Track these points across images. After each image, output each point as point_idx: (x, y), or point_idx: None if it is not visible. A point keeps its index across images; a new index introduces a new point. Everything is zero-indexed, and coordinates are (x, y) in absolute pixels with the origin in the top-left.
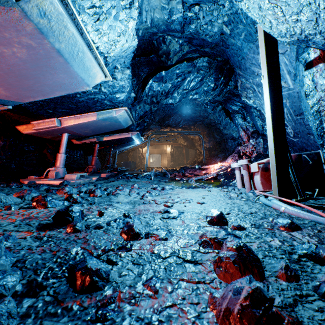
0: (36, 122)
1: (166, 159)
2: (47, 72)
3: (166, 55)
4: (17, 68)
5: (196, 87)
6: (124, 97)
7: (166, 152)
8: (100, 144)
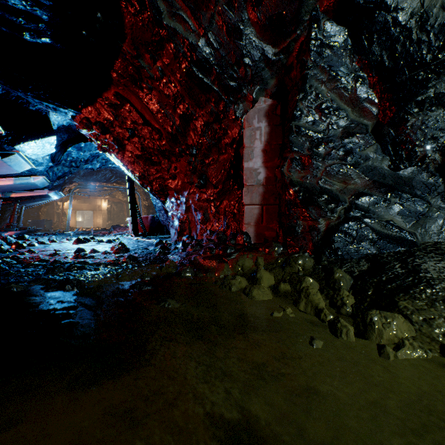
0: None
1: (101, 217)
2: None
3: None
4: None
5: None
6: (42, 169)
7: (101, 208)
8: (4, 199)
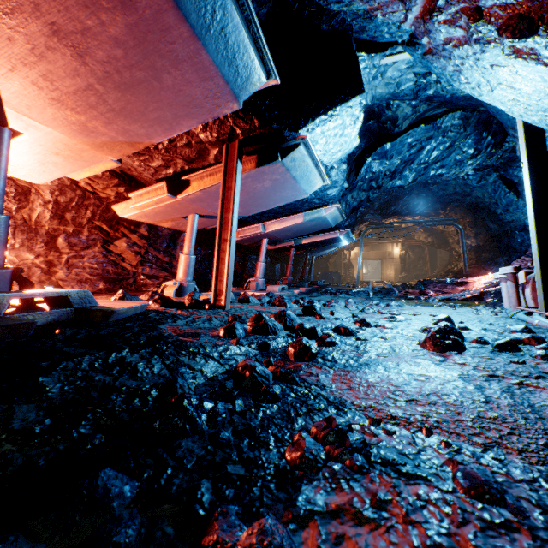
0: (242, 229)
1: (392, 267)
2: (278, 191)
3: (391, 122)
4: (259, 193)
5: (441, 158)
6: (336, 193)
7: (392, 255)
8: (296, 248)
